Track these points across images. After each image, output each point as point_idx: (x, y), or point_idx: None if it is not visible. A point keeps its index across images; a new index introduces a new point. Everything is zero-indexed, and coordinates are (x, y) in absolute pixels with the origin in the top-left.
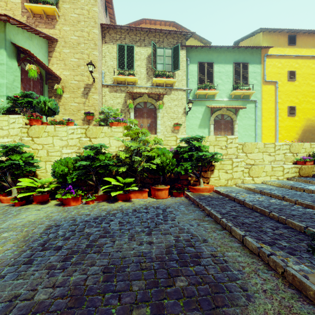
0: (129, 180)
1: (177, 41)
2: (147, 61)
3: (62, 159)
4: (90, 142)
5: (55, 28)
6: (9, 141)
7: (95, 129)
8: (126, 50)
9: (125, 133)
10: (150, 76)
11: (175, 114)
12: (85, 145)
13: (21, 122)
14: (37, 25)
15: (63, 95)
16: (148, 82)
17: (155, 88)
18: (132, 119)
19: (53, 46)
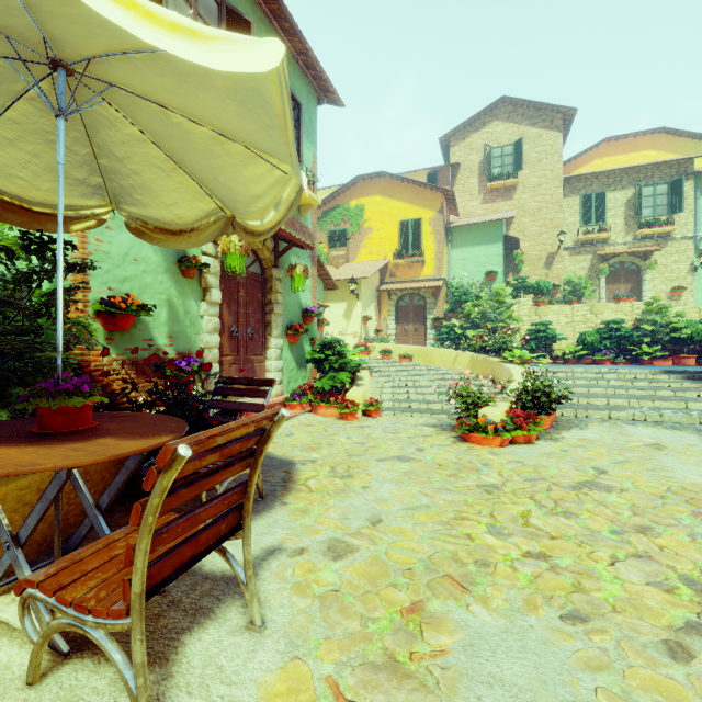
0: (653, 349)
1: (677, 170)
2: (625, 207)
3: (585, 332)
4: (596, 318)
5: (513, 199)
6: (528, 320)
7: (600, 306)
8: (593, 200)
9: (646, 308)
10: (630, 226)
11: (674, 274)
12: (603, 321)
13: (529, 304)
14: (494, 200)
15: (522, 269)
16: (628, 236)
17: (639, 241)
18: (602, 286)
19: (510, 218)
